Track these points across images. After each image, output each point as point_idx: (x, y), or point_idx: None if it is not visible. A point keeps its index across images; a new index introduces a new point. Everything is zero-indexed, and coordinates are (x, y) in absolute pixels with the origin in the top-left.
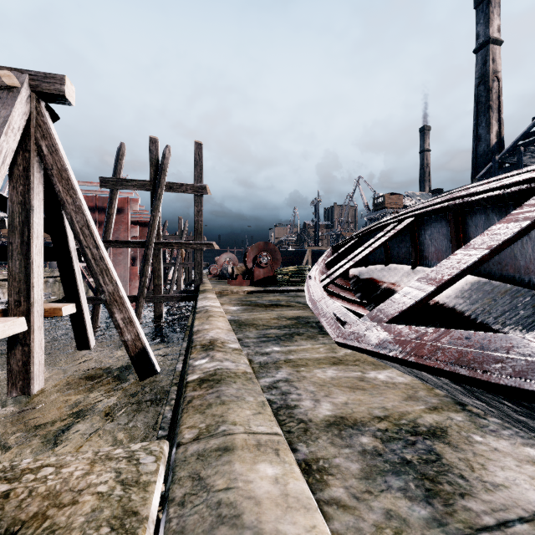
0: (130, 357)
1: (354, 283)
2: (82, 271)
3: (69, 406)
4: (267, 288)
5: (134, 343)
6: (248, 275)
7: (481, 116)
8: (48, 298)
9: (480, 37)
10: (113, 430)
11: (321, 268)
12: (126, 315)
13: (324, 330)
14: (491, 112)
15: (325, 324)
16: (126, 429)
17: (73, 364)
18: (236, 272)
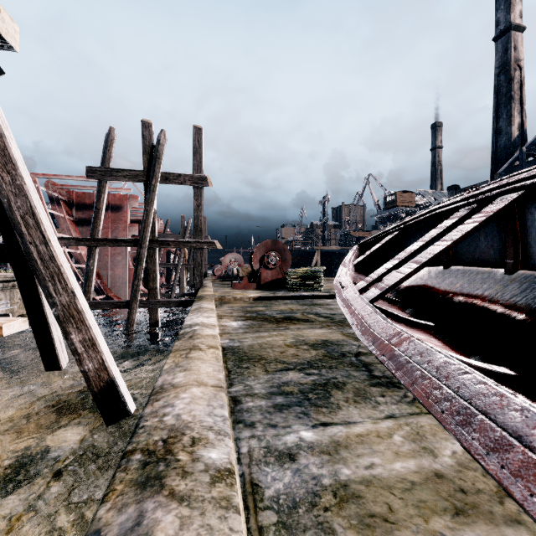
0: (92, 393)
1: (395, 292)
2: (76, 272)
3: (10, 459)
4: (276, 294)
5: (97, 375)
6: (254, 277)
7: (501, 108)
8: (3, 308)
9: (500, 23)
10: (52, 514)
11: (351, 271)
12: (87, 336)
13: (376, 375)
14: (512, 103)
15: (513, 483)
16: (73, 510)
17: (44, 385)
18: (242, 273)
